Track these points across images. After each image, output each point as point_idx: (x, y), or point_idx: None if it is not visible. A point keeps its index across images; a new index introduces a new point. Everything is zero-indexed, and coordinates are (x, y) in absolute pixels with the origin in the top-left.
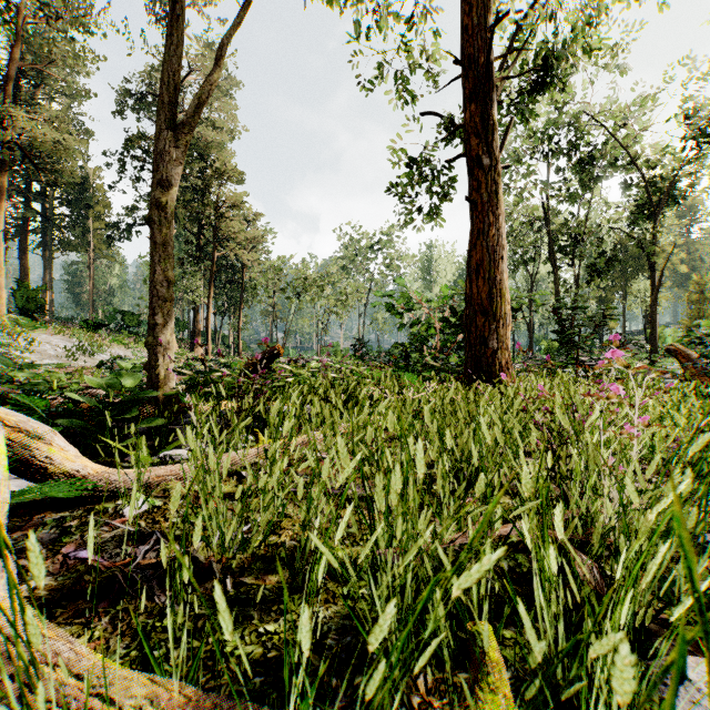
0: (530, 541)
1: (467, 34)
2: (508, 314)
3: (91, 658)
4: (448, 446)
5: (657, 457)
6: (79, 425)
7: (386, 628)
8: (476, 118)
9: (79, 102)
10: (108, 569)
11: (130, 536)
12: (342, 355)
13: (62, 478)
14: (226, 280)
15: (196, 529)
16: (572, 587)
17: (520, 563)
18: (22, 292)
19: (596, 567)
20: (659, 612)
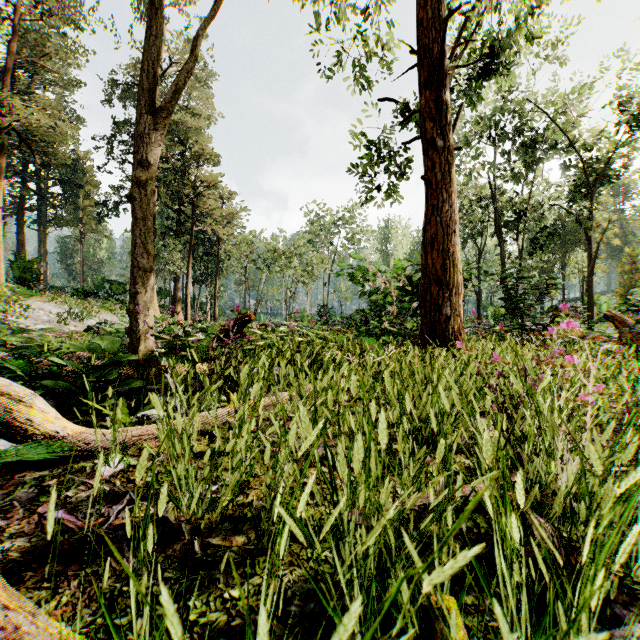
0: (492, 510)
1: (423, 27)
2: (460, 283)
3: (57, 625)
4: (408, 409)
5: (612, 423)
6: (63, 387)
7: (350, 627)
8: (431, 103)
9: (71, 92)
10: (80, 530)
11: (104, 495)
12: (308, 320)
13: (40, 440)
14: (204, 252)
15: (162, 497)
16: (541, 566)
17: (478, 523)
18: (19, 263)
19: (553, 530)
20: (620, 581)
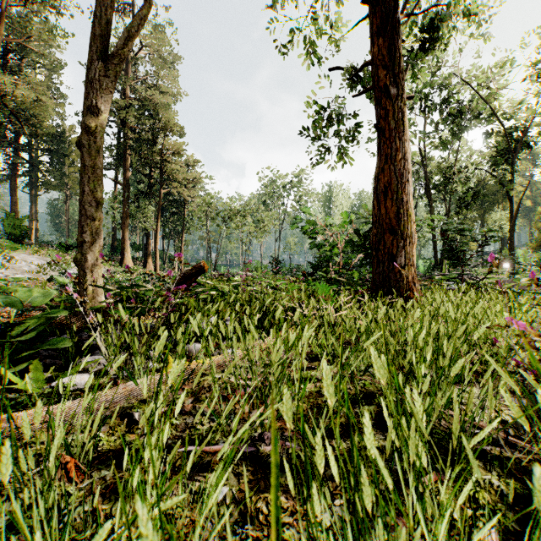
0: None
1: None
2: (414, 233)
3: None
4: (423, 420)
5: None
6: None
7: None
8: (384, 51)
9: (58, 74)
10: None
11: None
12: (261, 270)
13: None
14: (172, 212)
15: None
16: None
17: None
18: (9, 221)
19: None
20: None
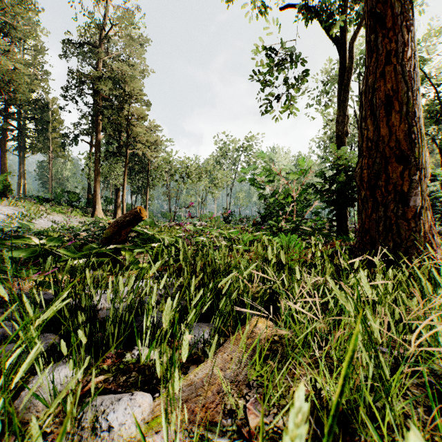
0: None
1: None
2: (427, 163)
3: None
4: None
5: None
6: None
7: None
8: None
9: (43, 55)
10: None
11: None
12: (215, 221)
13: None
14: (138, 170)
15: None
16: None
17: None
18: None
19: None
20: None
